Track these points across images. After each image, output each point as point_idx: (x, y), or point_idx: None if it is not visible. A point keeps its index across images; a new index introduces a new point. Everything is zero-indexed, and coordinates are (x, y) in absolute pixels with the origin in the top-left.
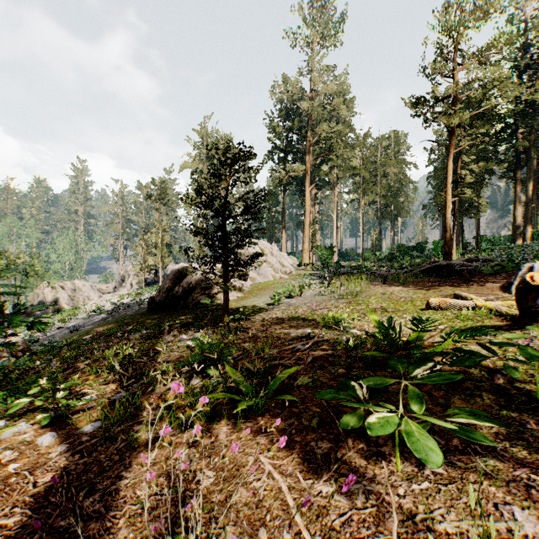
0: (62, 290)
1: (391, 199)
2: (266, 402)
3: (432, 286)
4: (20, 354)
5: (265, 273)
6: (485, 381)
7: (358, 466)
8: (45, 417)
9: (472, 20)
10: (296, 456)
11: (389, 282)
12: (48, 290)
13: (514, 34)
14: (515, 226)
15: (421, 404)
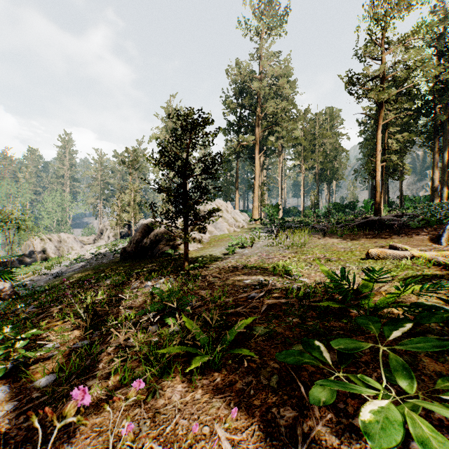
0: (50, 241)
1: (327, 164)
2: (223, 355)
3: (367, 238)
4: (7, 297)
5: (221, 227)
6: (446, 334)
7: (330, 447)
8: (0, 369)
9: (398, 11)
10: (256, 427)
11: (328, 235)
12: (37, 242)
13: (436, 22)
14: (433, 187)
15: (410, 379)
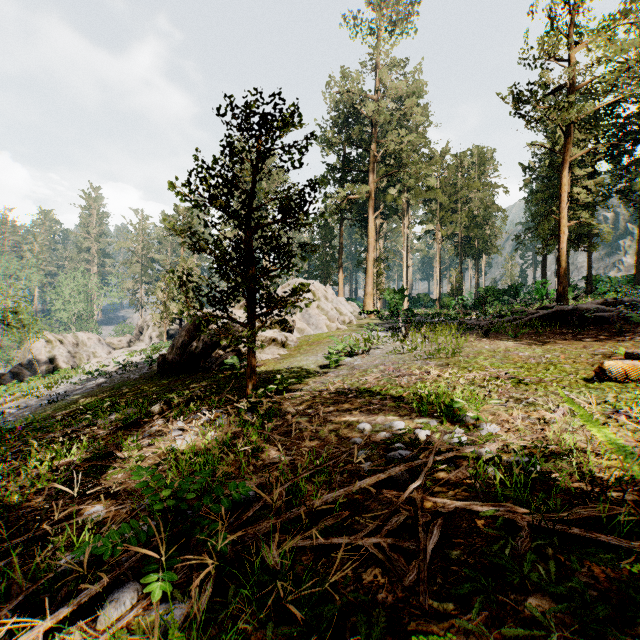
0: (60, 344)
1: (475, 230)
2: None
3: (565, 340)
4: None
5: (317, 322)
6: None
7: None
8: None
9: None
10: None
11: (492, 334)
12: (42, 345)
13: None
14: (639, 262)
15: None
